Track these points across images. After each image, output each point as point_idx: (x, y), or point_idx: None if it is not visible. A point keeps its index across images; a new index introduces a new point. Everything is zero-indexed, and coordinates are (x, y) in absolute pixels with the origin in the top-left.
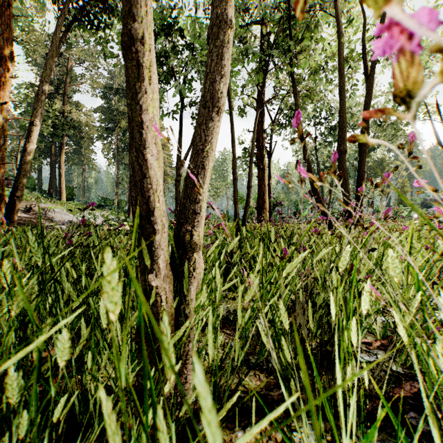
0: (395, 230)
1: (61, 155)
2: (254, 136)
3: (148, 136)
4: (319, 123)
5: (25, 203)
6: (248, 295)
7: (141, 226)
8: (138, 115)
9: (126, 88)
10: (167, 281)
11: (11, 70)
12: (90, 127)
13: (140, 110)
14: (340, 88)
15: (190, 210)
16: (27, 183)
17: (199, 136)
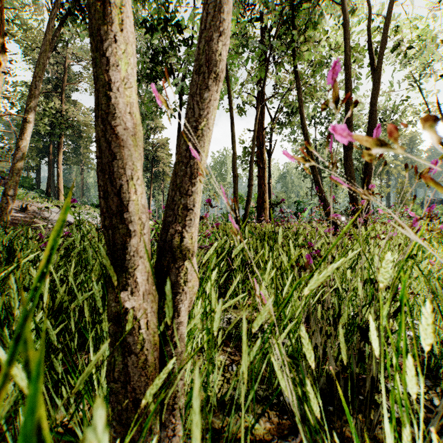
0: (430, 231)
1: (59, 154)
2: (255, 132)
3: (120, 102)
4: (319, 122)
5: (22, 202)
6: (258, 320)
7: (112, 226)
8: (106, 73)
9: (91, 38)
10: (148, 299)
11: (3, 65)
12: (88, 126)
13: (109, 65)
14: (346, 80)
15: (181, 205)
16: (25, 183)
17: (192, 110)
